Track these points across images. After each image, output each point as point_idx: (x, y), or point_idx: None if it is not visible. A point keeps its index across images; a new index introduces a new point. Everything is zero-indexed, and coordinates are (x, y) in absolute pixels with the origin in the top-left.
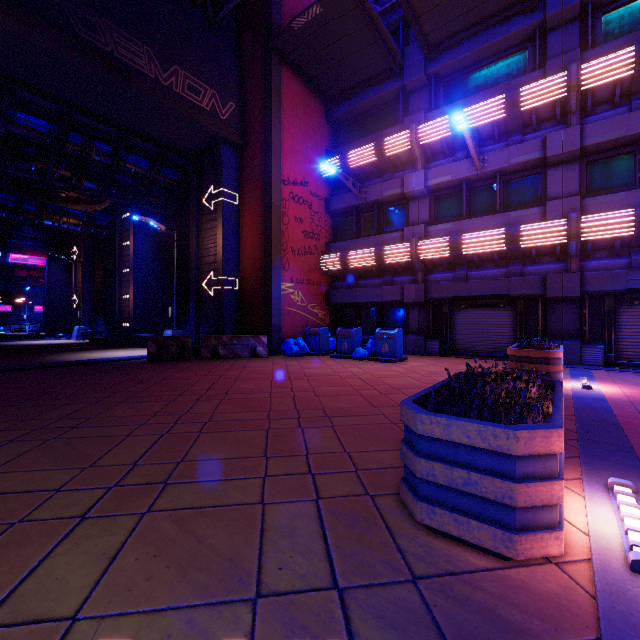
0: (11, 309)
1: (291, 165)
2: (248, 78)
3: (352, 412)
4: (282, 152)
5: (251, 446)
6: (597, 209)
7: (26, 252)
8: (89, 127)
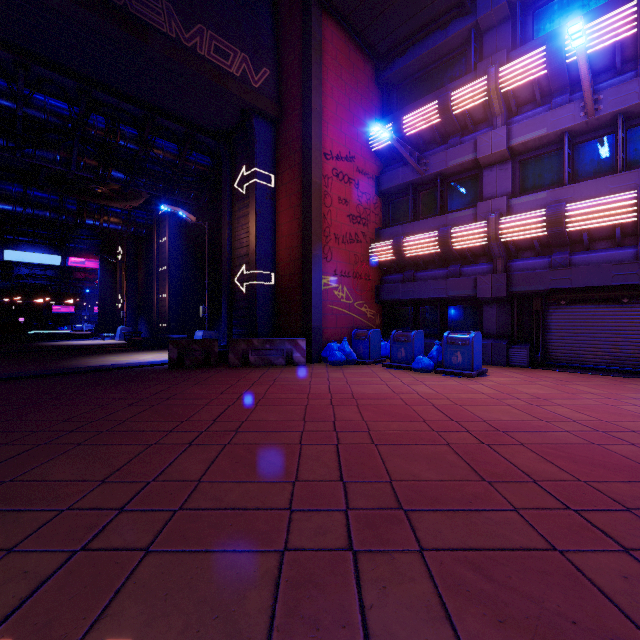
0: (74, 310)
1: (334, 136)
2: (284, 39)
3: (448, 497)
4: (323, 120)
5: (231, 637)
6: None
7: (83, 255)
8: (112, 107)
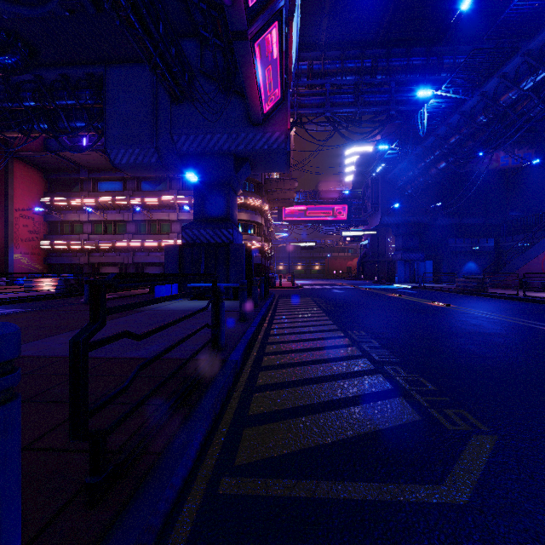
0: None
1: (21, 202)
2: None
3: None
4: (15, 197)
5: (0, 291)
6: (137, 239)
7: None
8: None
